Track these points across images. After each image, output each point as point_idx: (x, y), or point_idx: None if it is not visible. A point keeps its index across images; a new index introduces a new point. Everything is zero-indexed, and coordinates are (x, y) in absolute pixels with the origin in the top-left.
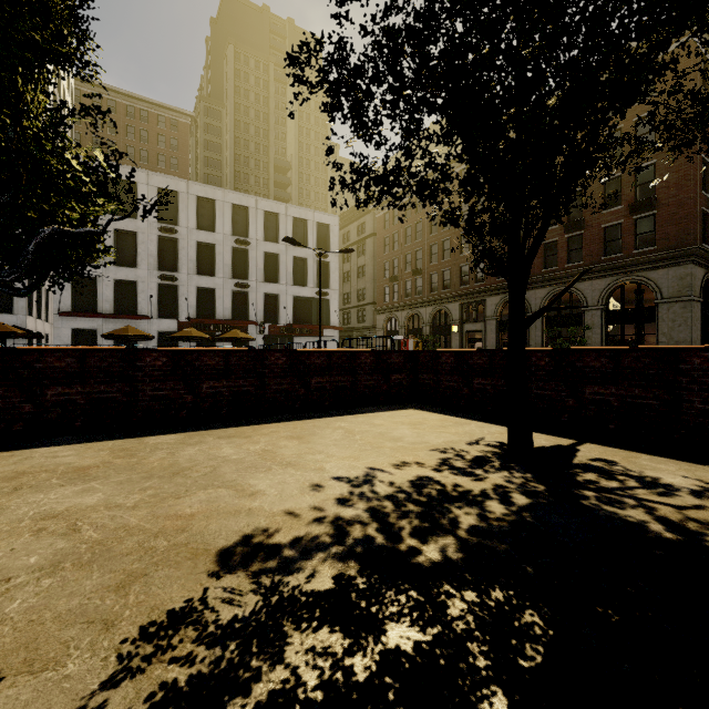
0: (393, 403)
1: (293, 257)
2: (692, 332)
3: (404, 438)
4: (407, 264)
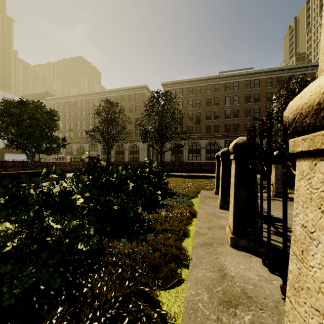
0: None
1: None
2: (145, 157)
3: None
4: (66, 126)
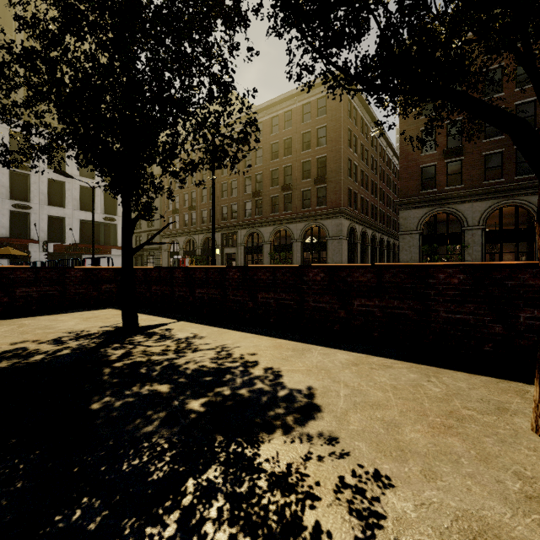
0: (104, 305)
1: (80, 186)
2: (342, 257)
3: (60, 327)
4: (185, 201)
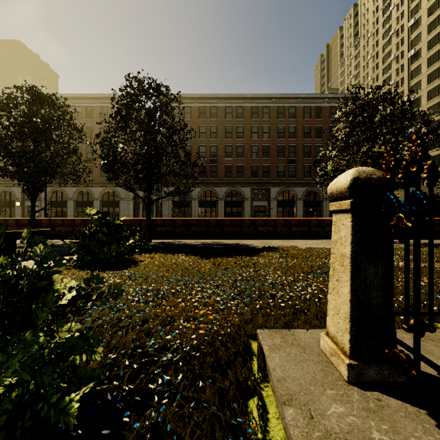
0: None
1: None
2: (130, 212)
3: None
4: None
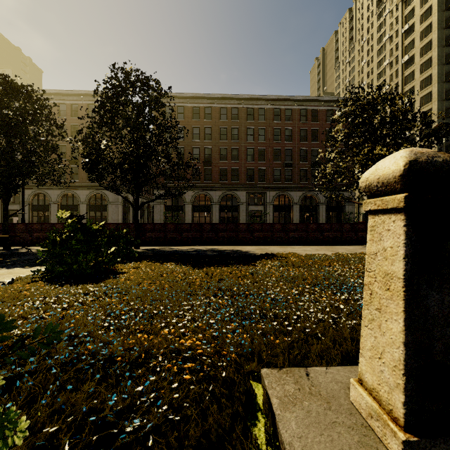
0: None
1: None
2: (119, 216)
3: None
4: None
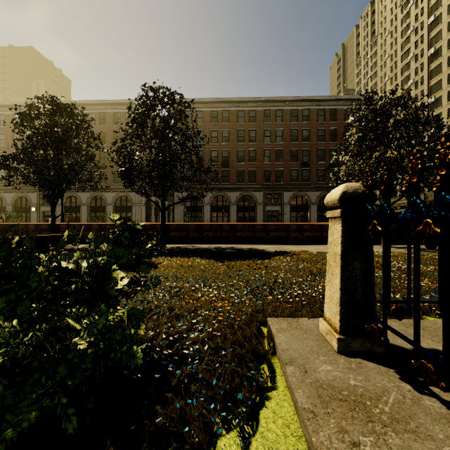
0: None
1: None
2: (142, 217)
3: None
4: None
